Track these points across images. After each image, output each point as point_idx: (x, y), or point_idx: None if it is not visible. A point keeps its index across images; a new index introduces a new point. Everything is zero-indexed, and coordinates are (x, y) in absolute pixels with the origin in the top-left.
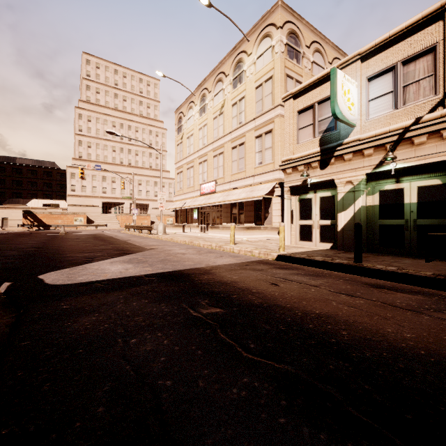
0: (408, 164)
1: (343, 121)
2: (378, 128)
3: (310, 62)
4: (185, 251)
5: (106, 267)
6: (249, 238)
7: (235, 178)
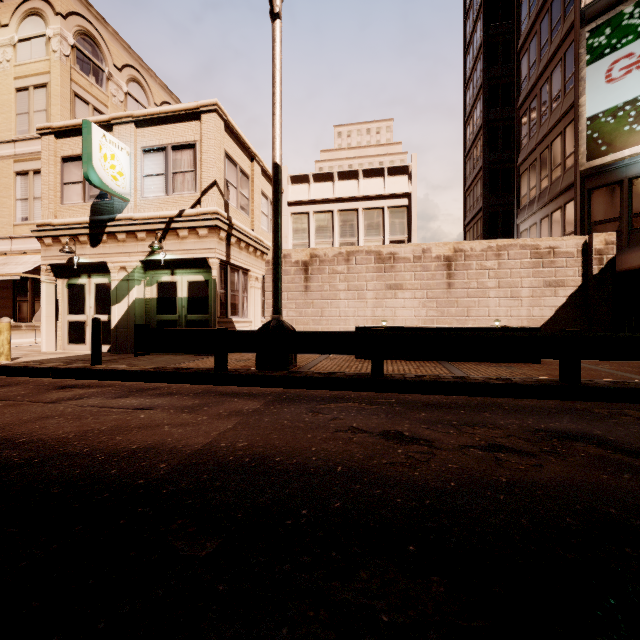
0: (176, 256)
1: (106, 191)
2: (152, 211)
3: (123, 91)
4: None
5: None
6: None
7: None
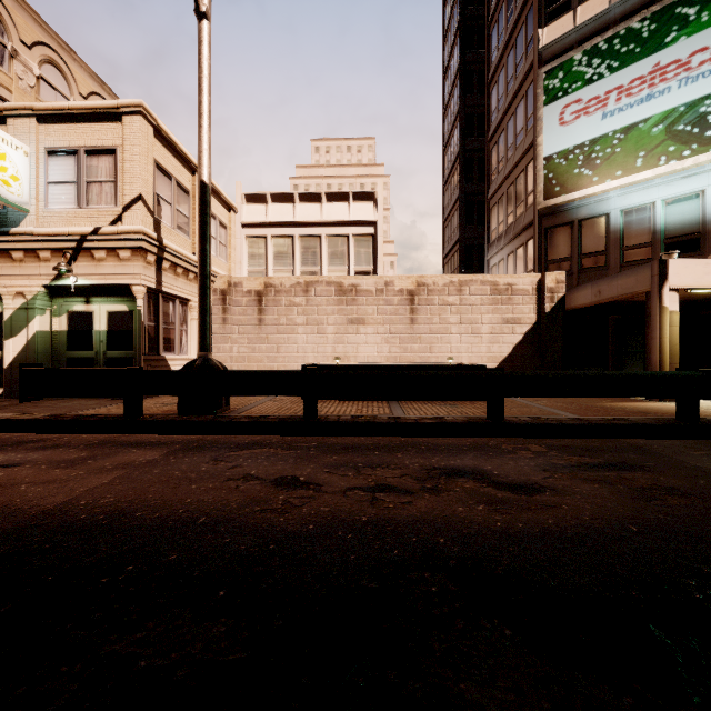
0: (90, 281)
1: None
2: (60, 225)
3: (33, 74)
4: None
5: None
6: None
7: None
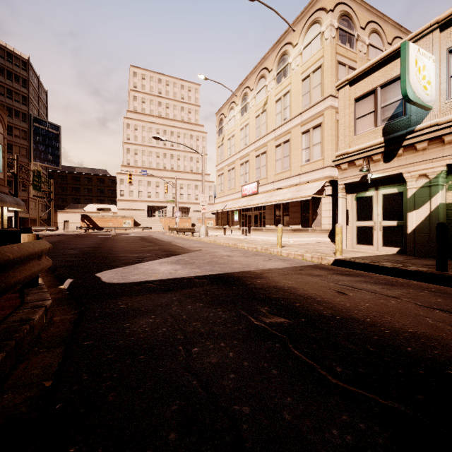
0: None
1: (416, 104)
2: None
3: (365, 45)
4: (230, 253)
5: (156, 268)
6: (296, 241)
7: (279, 178)
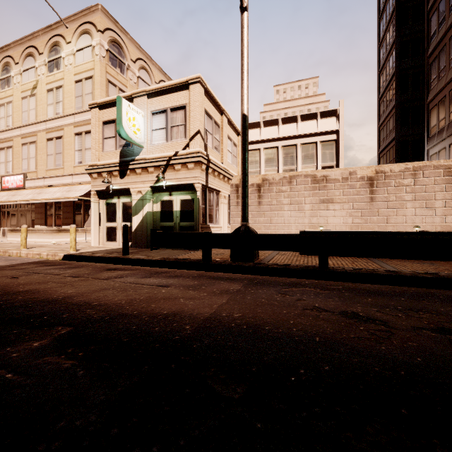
0: (173, 183)
1: (130, 142)
2: (158, 153)
3: (136, 76)
4: None
5: None
6: (62, 242)
7: (51, 175)
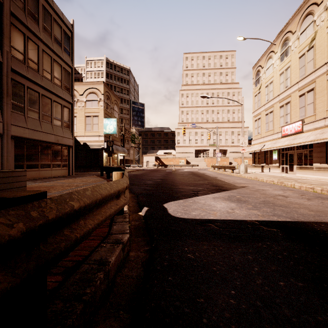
0: None
1: None
2: None
3: None
4: (282, 192)
5: (212, 203)
6: None
7: None
